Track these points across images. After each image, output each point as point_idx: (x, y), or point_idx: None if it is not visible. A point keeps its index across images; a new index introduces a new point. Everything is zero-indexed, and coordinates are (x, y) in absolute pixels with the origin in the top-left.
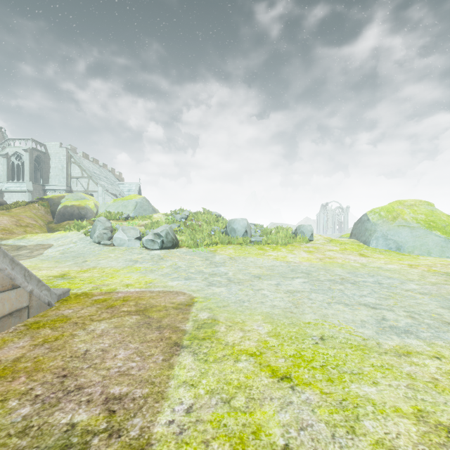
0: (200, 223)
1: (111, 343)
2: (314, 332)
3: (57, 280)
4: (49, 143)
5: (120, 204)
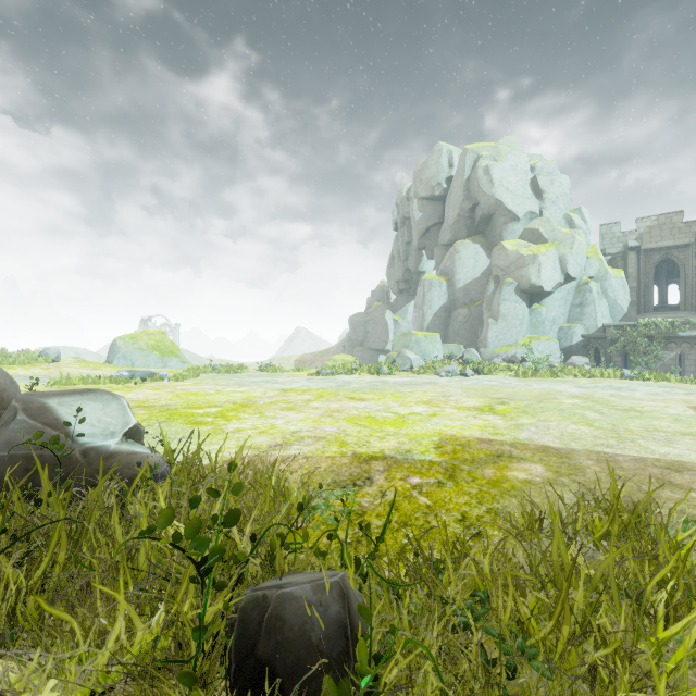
0: None
1: None
2: None
3: None
4: None
5: None
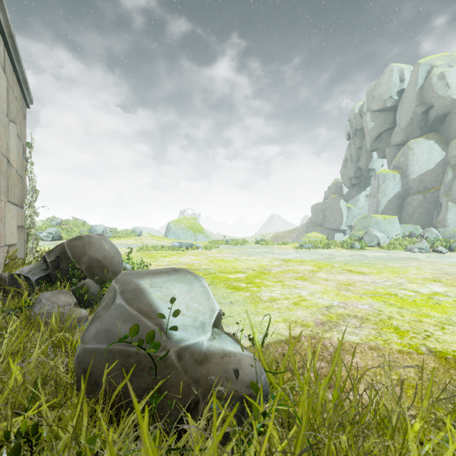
0: (71, 226)
1: None
2: None
3: None
4: None
5: None
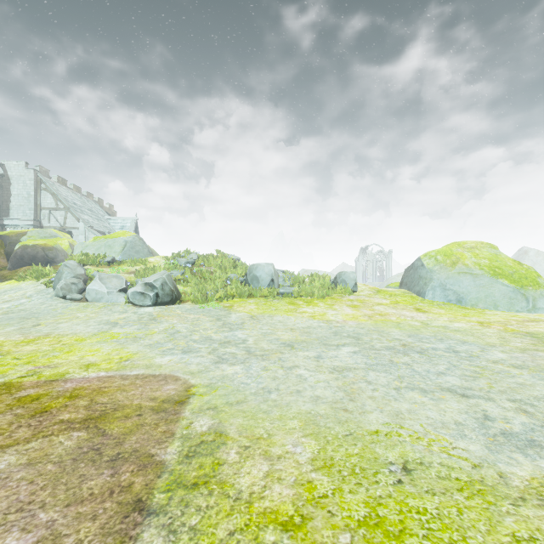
0: (212, 269)
1: None
2: (390, 453)
3: None
4: (9, 163)
5: (103, 244)
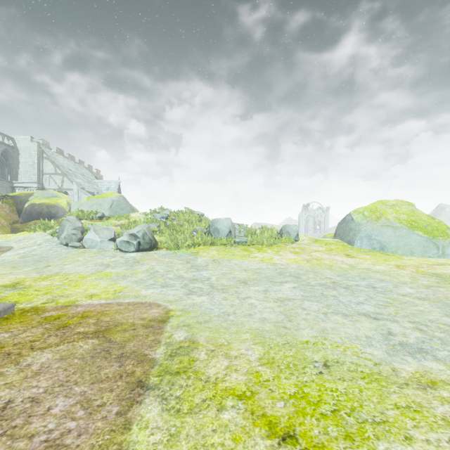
0: (181, 223)
1: (48, 386)
2: (315, 355)
3: (5, 290)
4: (18, 137)
5: (94, 203)
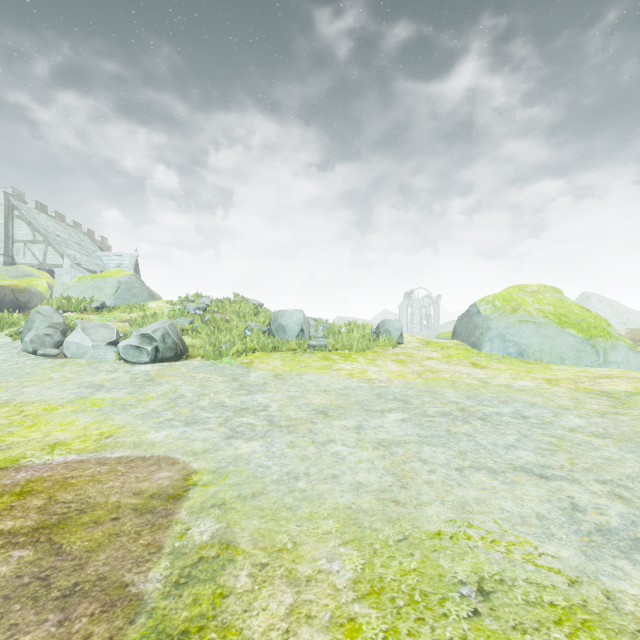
0: (228, 317)
1: None
2: (459, 567)
3: None
4: None
5: (90, 285)
